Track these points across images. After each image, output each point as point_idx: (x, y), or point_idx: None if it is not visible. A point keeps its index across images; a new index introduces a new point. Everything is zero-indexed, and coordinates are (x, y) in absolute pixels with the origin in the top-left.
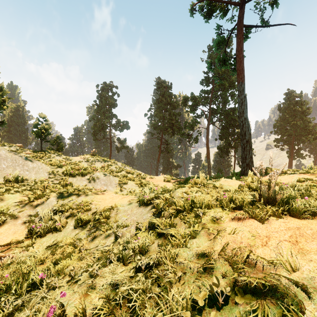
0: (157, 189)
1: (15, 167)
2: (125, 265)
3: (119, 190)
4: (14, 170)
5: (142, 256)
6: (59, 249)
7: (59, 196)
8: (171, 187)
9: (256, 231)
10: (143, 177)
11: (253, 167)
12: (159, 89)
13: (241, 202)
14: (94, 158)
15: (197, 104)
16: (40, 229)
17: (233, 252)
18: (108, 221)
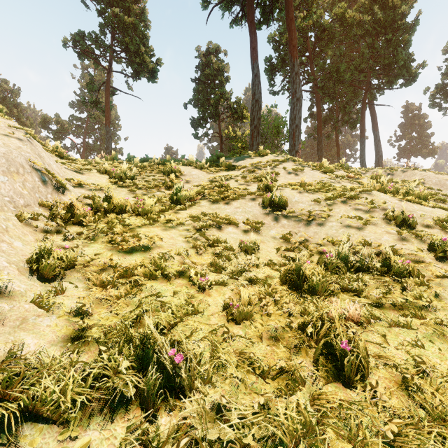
0: None
1: None
2: None
3: None
4: None
5: None
6: None
7: None
8: None
9: None
10: None
11: None
12: None
13: None
14: None
15: (65, 132)
16: None
17: None
18: None
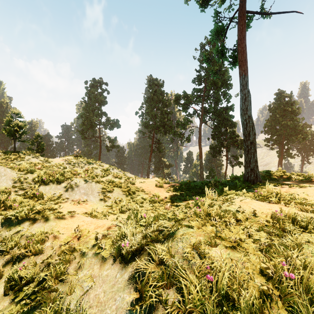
0: (145, 217)
1: None
2: None
3: (102, 201)
4: None
5: None
6: None
7: (5, 223)
8: (163, 194)
9: None
10: (132, 182)
11: (258, 172)
12: (150, 86)
13: None
14: (78, 160)
15: (189, 103)
16: None
17: None
18: (55, 294)
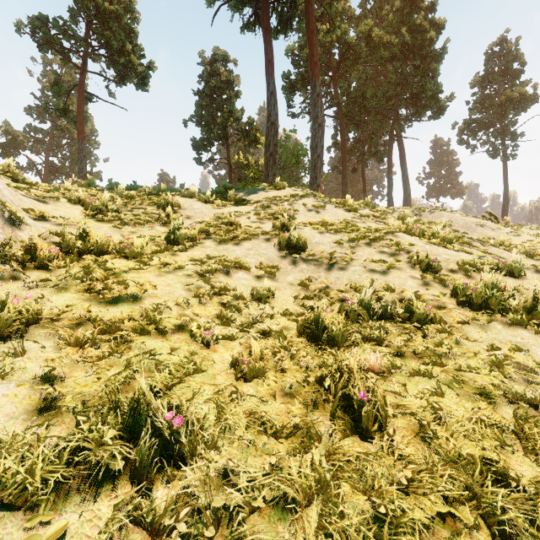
0: None
1: None
2: None
3: None
4: None
5: None
6: None
7: None
8: None
9: None
10: None
11: None
12: None
13: None
14: None
15: (19, 146)
16: None
17: None
18: None
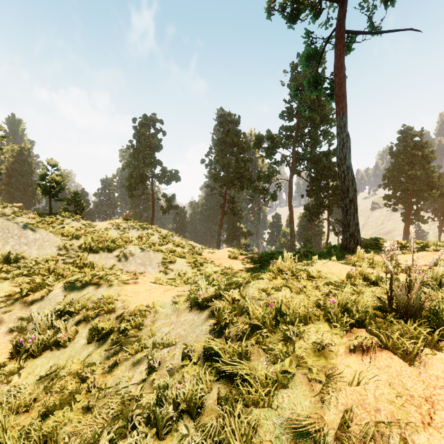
0: (218, 278)
1: (7, 240)
2: (159, 439)
3: (163, 273)
4: (5, 243)
5: (191, 419)
6: (57, 383)
7: (68, 287)
8: (239, 267)
9: (402, 382)
10: (198, 252)
11: (359, 238)
12: (221, 124)
13: (362, 314)
14: (128, 224)
15: (275, 146)
16: (32, 344)
17: (366, 439)
18: (139, 335)
